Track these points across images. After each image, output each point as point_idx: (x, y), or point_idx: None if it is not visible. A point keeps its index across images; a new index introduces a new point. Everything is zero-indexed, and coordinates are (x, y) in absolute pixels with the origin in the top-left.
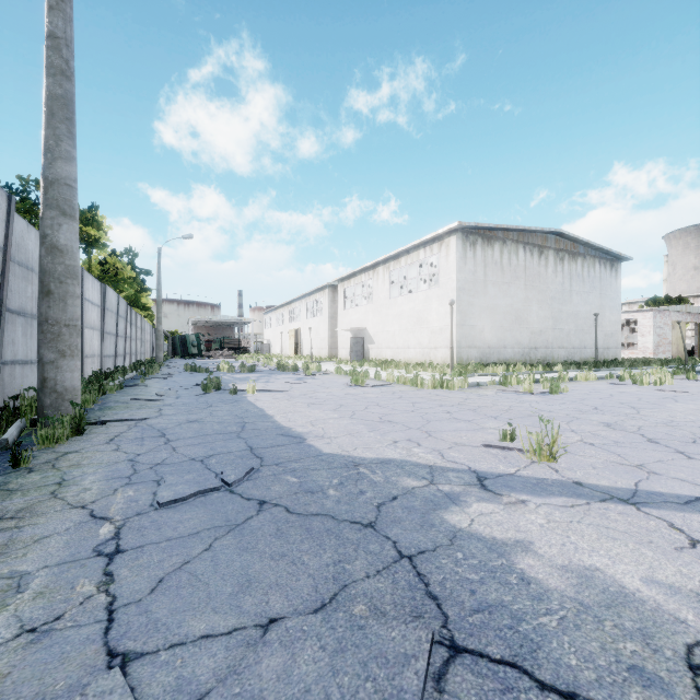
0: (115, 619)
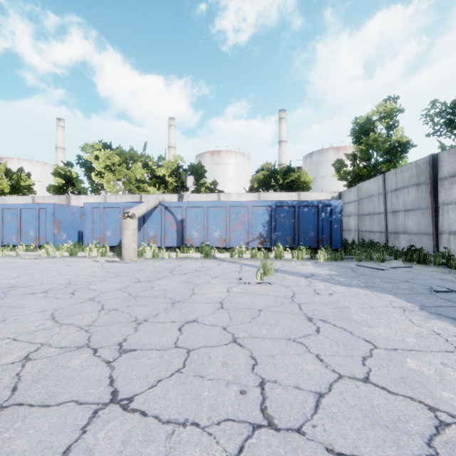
0: (418, 274)
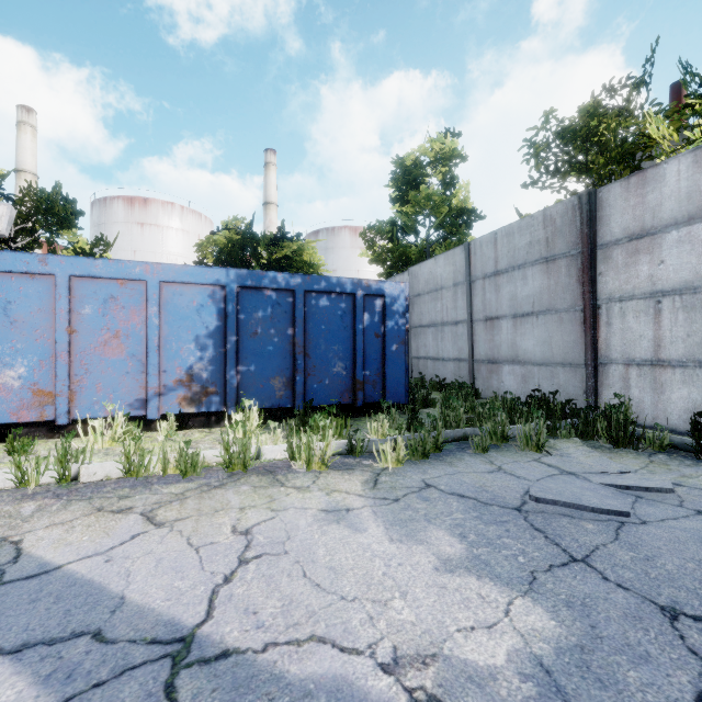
0: None
